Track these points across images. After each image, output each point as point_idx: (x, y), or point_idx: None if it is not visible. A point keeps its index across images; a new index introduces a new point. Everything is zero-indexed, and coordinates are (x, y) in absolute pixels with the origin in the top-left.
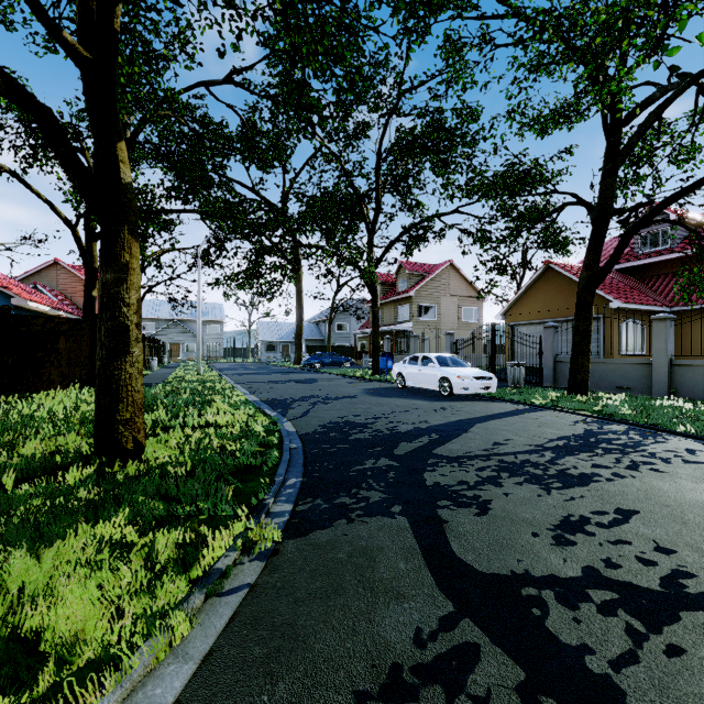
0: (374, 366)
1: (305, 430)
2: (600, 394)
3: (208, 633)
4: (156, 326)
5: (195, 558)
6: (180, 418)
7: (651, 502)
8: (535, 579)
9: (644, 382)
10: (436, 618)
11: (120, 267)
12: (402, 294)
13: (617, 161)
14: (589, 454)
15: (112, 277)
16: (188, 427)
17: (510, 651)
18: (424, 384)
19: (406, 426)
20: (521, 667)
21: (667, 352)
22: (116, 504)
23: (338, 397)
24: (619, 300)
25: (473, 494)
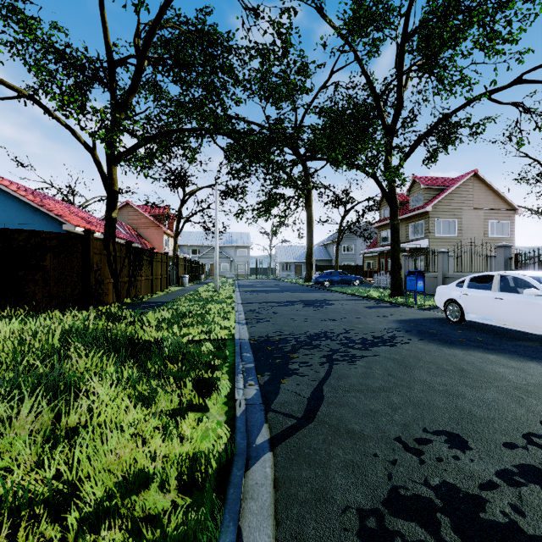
0: (393, 287)
1: None
2: None
3: None
4: (201, 251)
5: None
6: None
7: None
8: None
9: None
10: None
11: None
12: (416, 210)
13: None
14: None
15: None
16: None
17: None
18: (509, 322)
19: None
20: None
21: None
22: None
23: (366, 341)
24: None
25: None
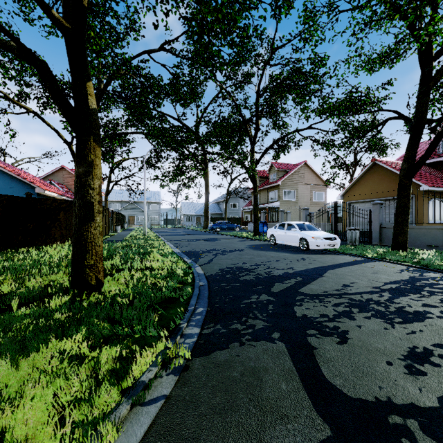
0: (255, 230)
1: (209, 273)
2: (416, 250)
3: (130, 441)
4: (120, 205)
5: (126, 372)
6: (129, 263)
7: None
8: (397, 407)
9: None
10: (316, 442)
11: (88, 164)
12: (272, 183)
13: (430, 85)
14: (417, 295)
15: (83, 170)
16: (134, 269)
17: None
18: (288, 242)
19: (278, 271)
20: None
21: None
22: (78, 324)
23: (231, 250)
24: (427, 185)
25: (333, 325)
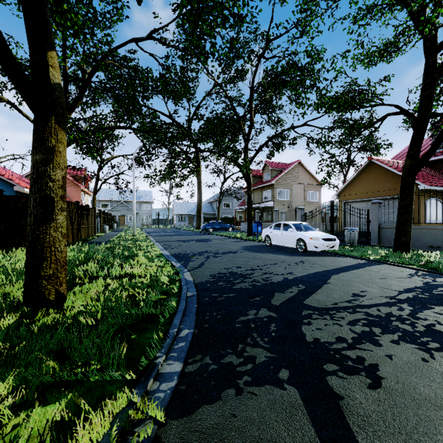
0: (248, 231)
1: (199, 279)
2: (419, 252)
3: None
4: (110, 205)
5: None
6: (105, 270)
7: None
8: None
9: None
10: None
11: (47, 150)
12: (266, 183)
13: (435, 76)
14: (442, 308)
15: (40, 158)
16: (111, 276)
17: None
18: (285, 243)
19: (277, 277)
20: None
21: None
22: (11, 364)
23: (224, 252)
24: (425, 184)
25: (356, 355)
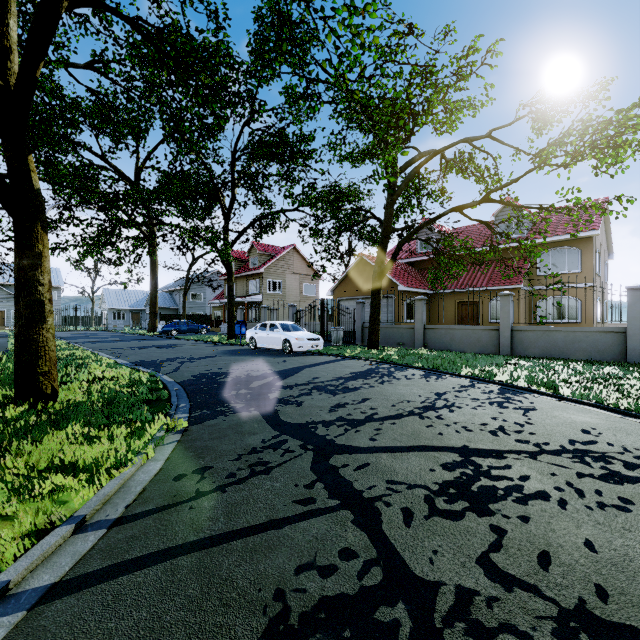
0: (230, 332)
1: (181, 379)
2: (385, 348)
3: (164, 454)
4: None
5: (143, 432)
6: (72, 375)
7: (380, 395)
8: (316, 422)
9: (411, 339)
10: (271, 436)
11: (35, 255)
12: (253, 270)
13: (394, 197)
14: (363, 379)
15: (29, 263)
16: (79, 381)
17: (300, 439)
18: (271, 345)
19: (257, 372)
20: (303, 441)
21: (422, 320)
22: (66, 421)
23: (201, 357)
24: (403, 285)
25: (295, 400)
